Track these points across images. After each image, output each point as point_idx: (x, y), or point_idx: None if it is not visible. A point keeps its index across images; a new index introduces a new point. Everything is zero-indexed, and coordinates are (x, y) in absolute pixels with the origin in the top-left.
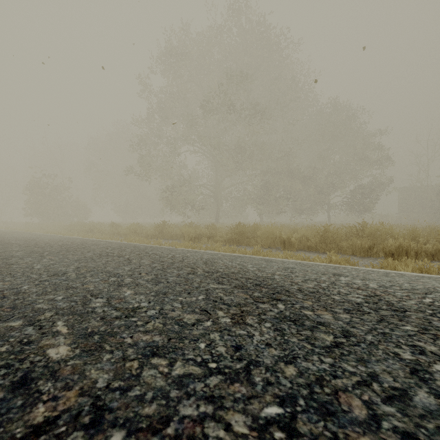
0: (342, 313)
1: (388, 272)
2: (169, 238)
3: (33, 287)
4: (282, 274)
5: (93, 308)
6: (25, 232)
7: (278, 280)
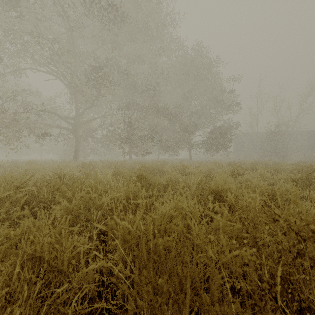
0: None
1: None
2: None
3: None
4: None
5: None
6: None
7: None
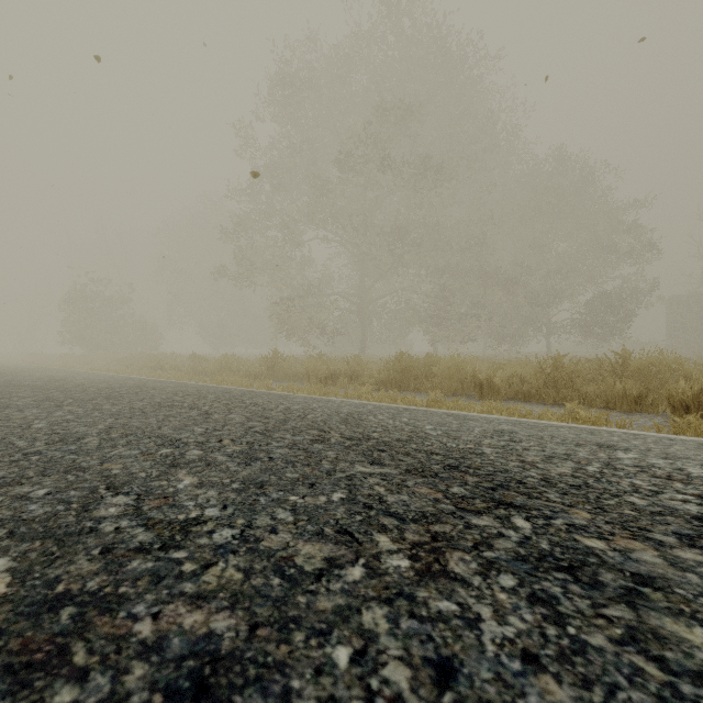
0: (678, 548)
1: None
2: (284, 378)
3: (3, 466)
4: (495, 444)
5: (98, 520)
6: (56, 369)
7: (493, 458)
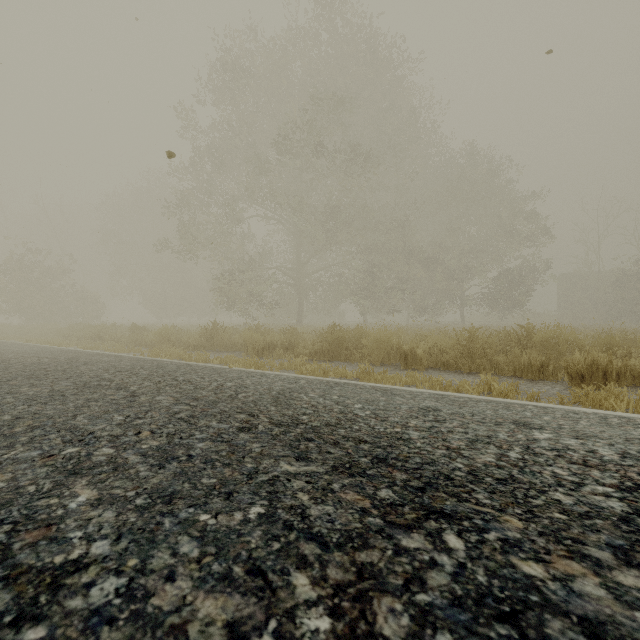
0: (617, 568)
1: (603, 415)
2: (223, 349)
3: None
4: (421, 426)
5: None
6: None
7: (420, 445)
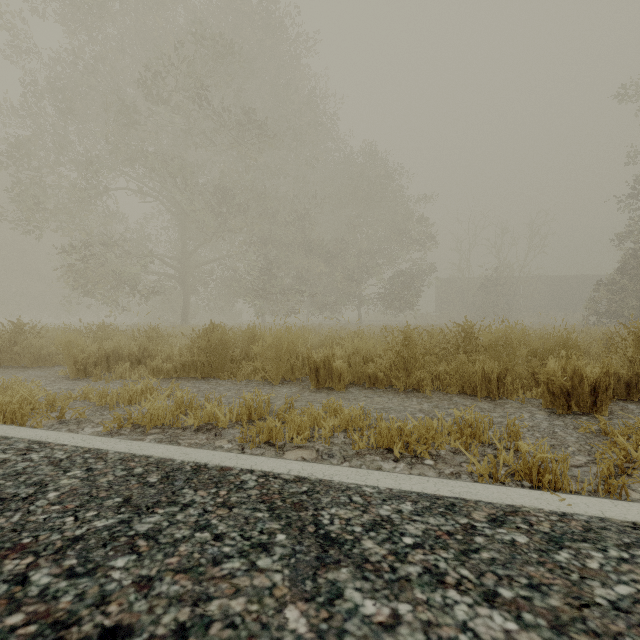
0: None
1: None
2: (34, 363)
3: None
4: None
5: None
6: None
7: None
